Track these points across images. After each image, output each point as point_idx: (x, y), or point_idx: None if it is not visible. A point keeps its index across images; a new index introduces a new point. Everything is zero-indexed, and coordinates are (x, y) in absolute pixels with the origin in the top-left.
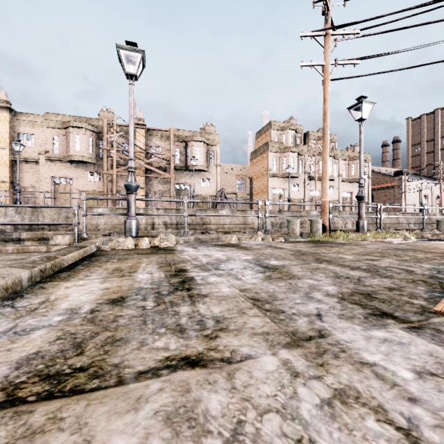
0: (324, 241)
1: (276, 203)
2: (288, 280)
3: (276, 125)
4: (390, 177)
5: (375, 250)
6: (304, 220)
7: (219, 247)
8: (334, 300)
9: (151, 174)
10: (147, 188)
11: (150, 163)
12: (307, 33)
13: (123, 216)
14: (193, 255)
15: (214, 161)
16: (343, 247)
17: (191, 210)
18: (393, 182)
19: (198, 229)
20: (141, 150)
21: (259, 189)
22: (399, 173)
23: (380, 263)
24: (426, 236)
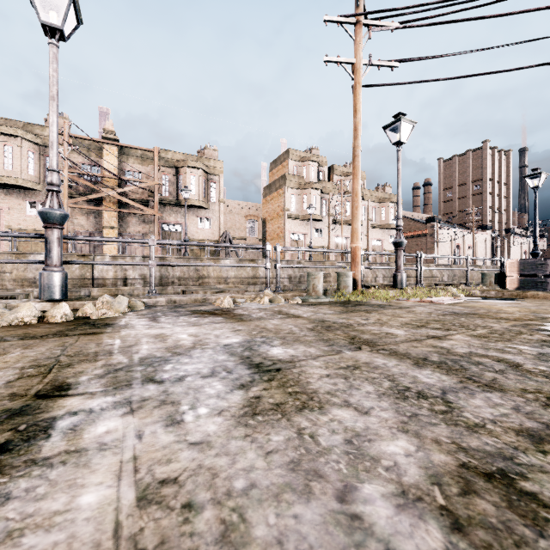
0: (356, 302)
1: (291, 249)
2: (297, 417)
3: (295, 154)
4: (422, 224)
5: (429, 316)
6: (328, 272)
7: (197, 316)
8: (435, 542)
9: (127, 209)
10: (120, 228)
11: (126, 193)
12: (333, 17)
13: (78, 266)
14: (134, 337)
15: (215, 195)
16: (383, 312)
17: (182, 259)
18: (425, 229)
19: (191, 284)
20: (110, 175)
21: (274, 233)
22: (431, 219)
23: (454, 346)
24: (474, 292)
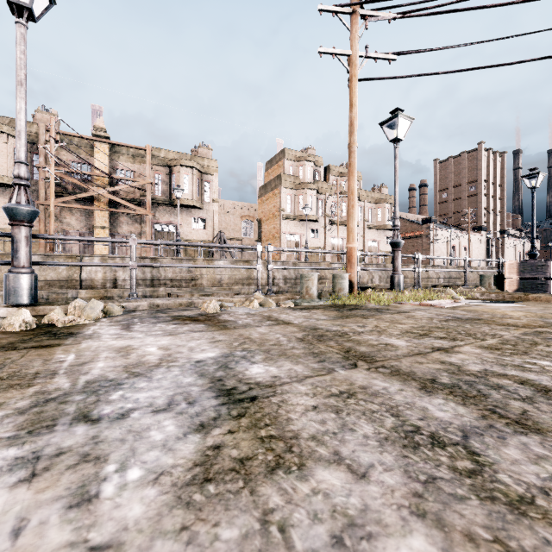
0: (351, 306)
1: (284, 249)
2: (266, 486)
3: (291, 154)
4: (418, 225)
5: (431, 322)
6: (324, 274)
7: (177, 323)
8: None
9: (118, 208)
10: (111, 228)
11: (117, 193)
12: (328, 7)
13: (65, 267)
14: (93, 351)
15: (209, 195)
16: (381, 317)
17: (174, 260)
18: (421, 230)
19: (183, 286)
20: (100, 173)
21: (269, 234)
22: (427, 220)
23: (465, 362)
24: (474, 295)
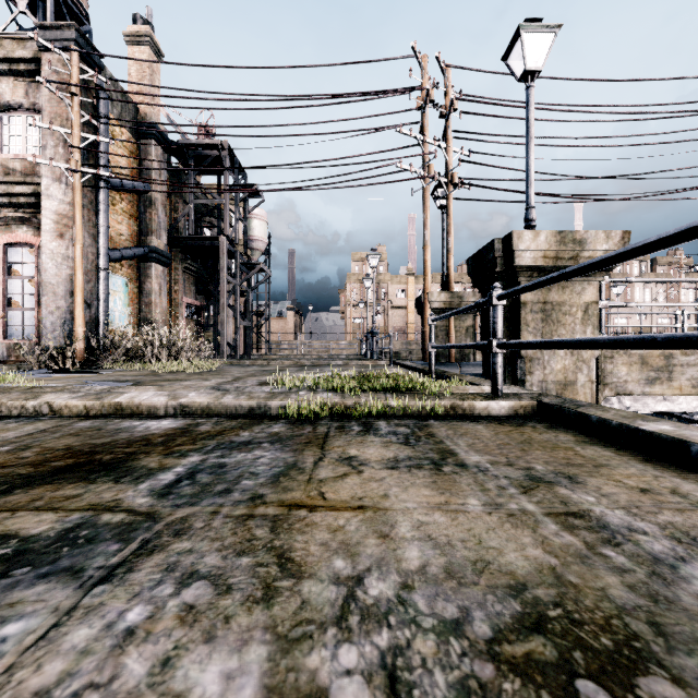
0: None
1: None
2: None
3: None
4: None
5: None
6: None
7: None
8: None
9: None
10: None
11: None
12: None
13: None
14: None
15: None
16: None
17: None
18: None
19: None
20: None
21: None
22: None
23: None
24: None
